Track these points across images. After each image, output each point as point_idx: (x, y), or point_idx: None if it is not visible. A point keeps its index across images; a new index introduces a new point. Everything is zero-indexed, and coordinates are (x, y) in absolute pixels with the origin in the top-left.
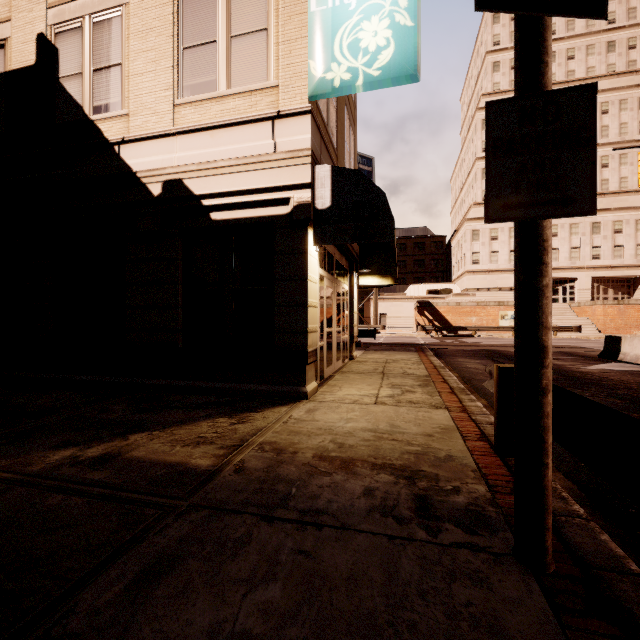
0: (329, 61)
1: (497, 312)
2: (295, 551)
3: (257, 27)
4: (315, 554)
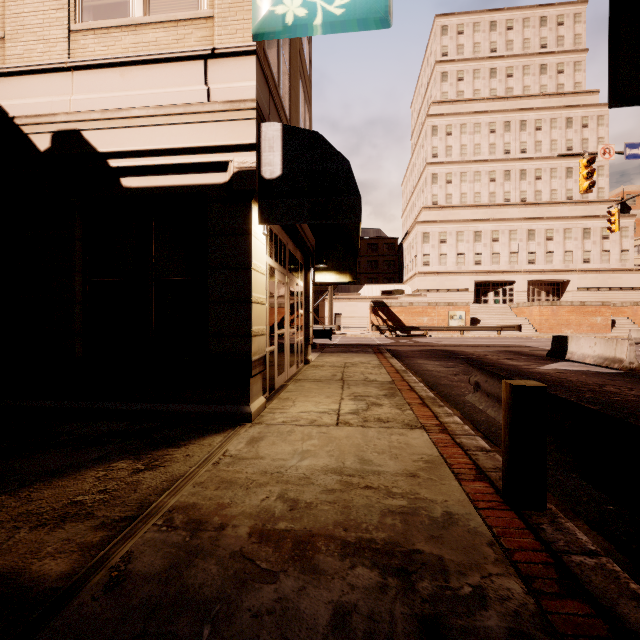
0: None
1: (447, 312)
2: None
3: None
4: None
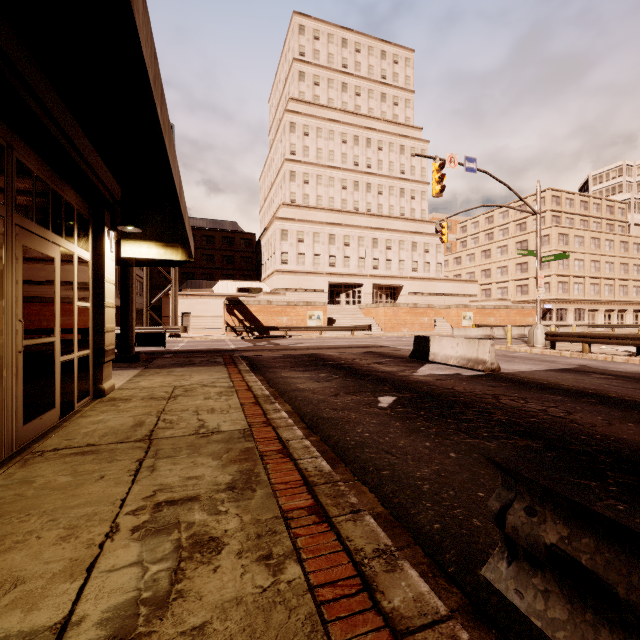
0: None
1: (306, 312)
2: None
3: None
4: None
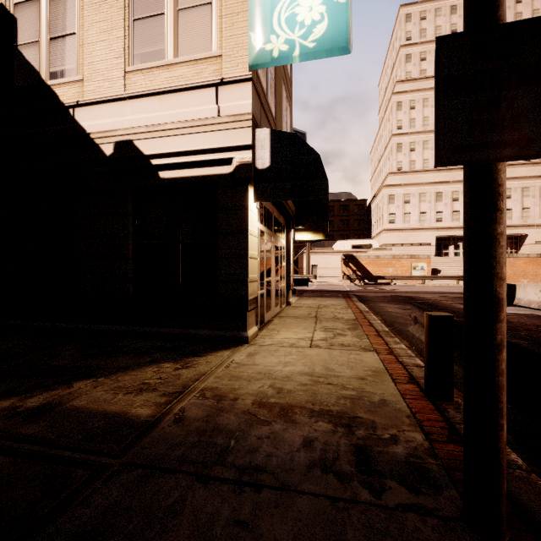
0: (268, 33)
1: (410, 264)
2: (231, 522)
3: (202, 1)
4: (253, 525)
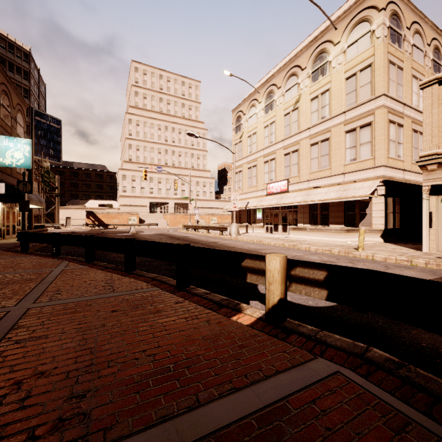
0: (4, 158)
1: (127, 217)
2: None
3: None
4: None
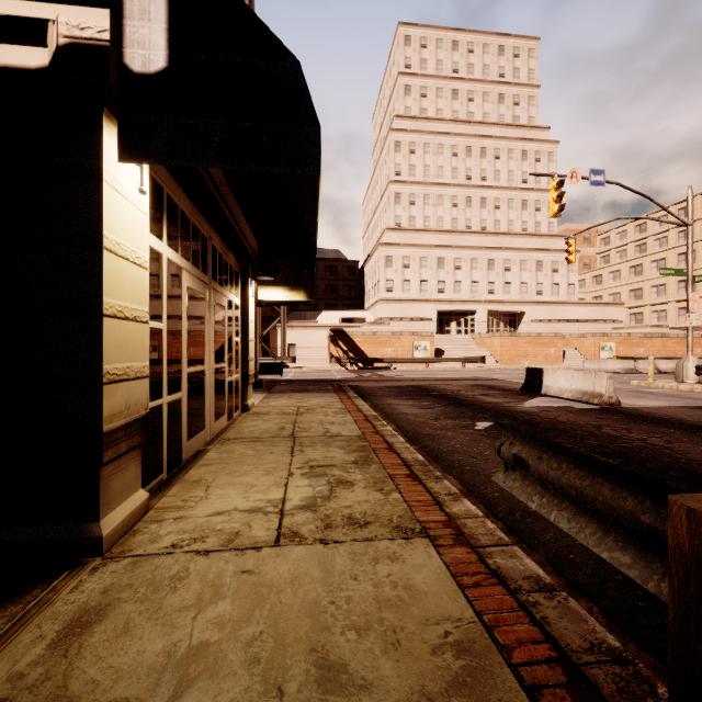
0: None
1: (411, 343)
2: None
3: None
4: None
